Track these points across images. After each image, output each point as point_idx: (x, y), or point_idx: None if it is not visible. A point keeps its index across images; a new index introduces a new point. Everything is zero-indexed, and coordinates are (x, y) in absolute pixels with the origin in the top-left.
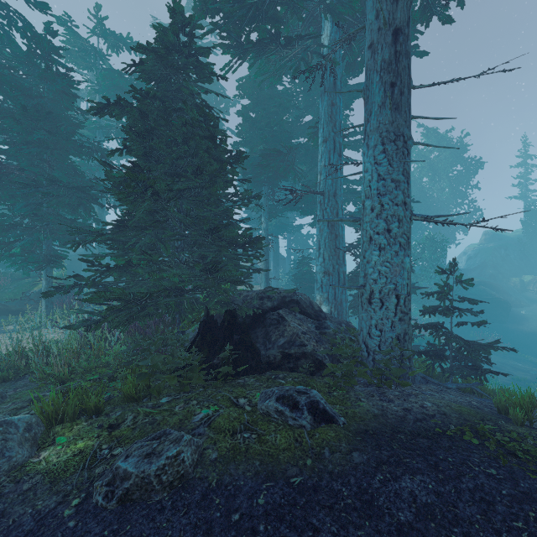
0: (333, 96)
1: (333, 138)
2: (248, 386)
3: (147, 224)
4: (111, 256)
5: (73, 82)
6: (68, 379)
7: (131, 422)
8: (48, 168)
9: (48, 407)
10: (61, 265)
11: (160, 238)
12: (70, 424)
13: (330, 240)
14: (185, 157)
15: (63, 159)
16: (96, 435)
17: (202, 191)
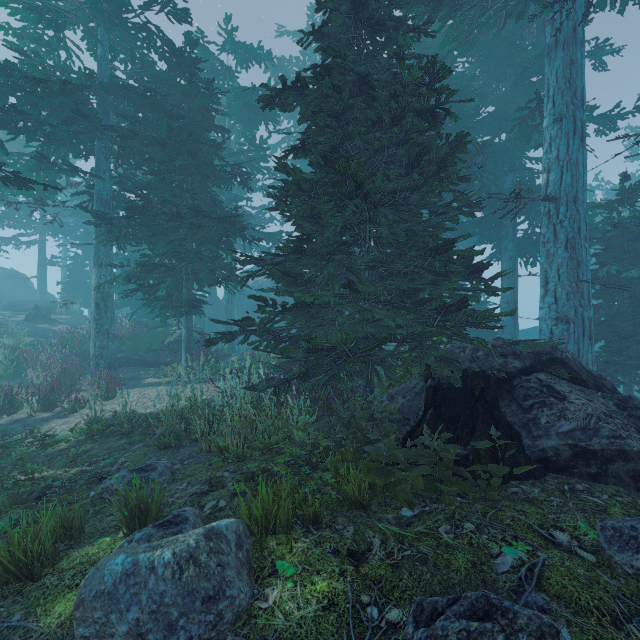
0: (572, 49)
1: (572, 113)
2: (541, 503)
3: (330, 248)
4: (293, 291)
5: (214, 95)
6: (244, 456)
7: (381, 552)
8: (189, 198)
9: (256, 509)
10: (200, 311)
11: (349, 267)
12: (286, 539)
13: (569, 269)
14: (387, 147)
15: (202, 189)
16: (338, 571)
17: (410, 195)
